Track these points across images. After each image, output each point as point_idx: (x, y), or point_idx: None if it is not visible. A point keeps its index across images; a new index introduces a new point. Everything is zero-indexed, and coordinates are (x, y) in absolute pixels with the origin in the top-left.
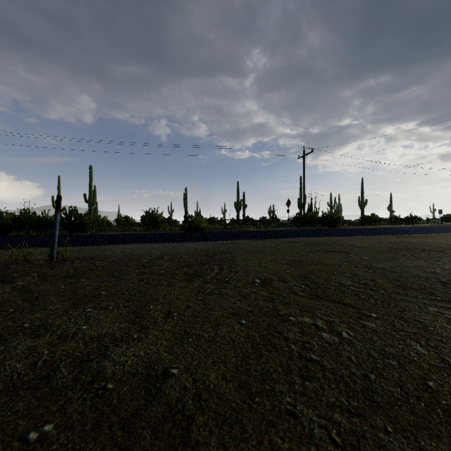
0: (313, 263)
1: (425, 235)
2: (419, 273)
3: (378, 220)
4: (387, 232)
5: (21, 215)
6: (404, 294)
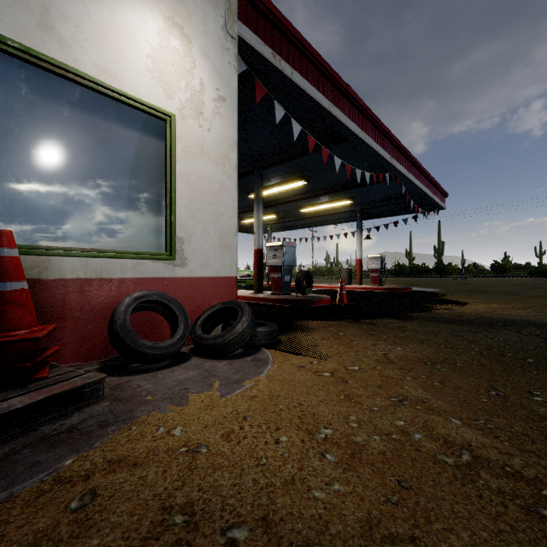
0: None
1: None
2: None
3: None
4: None
5: (413, 266)
6: None
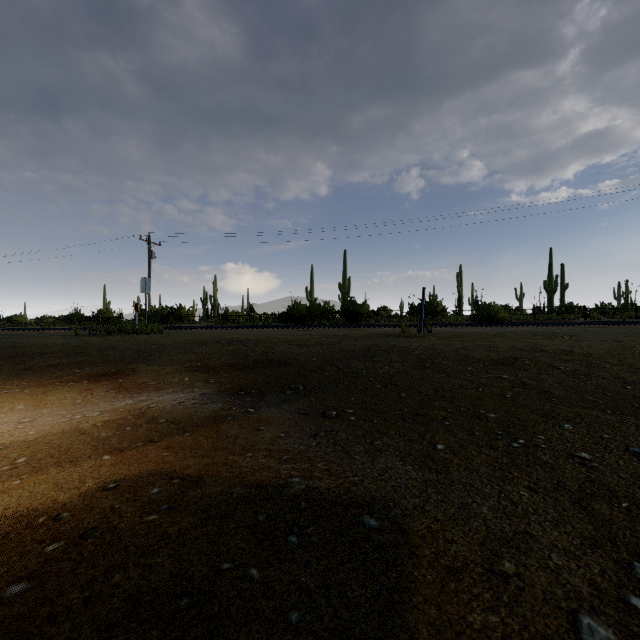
0: None
1: None
2: None
3: None
4: None
5: (311, 306)
6: None
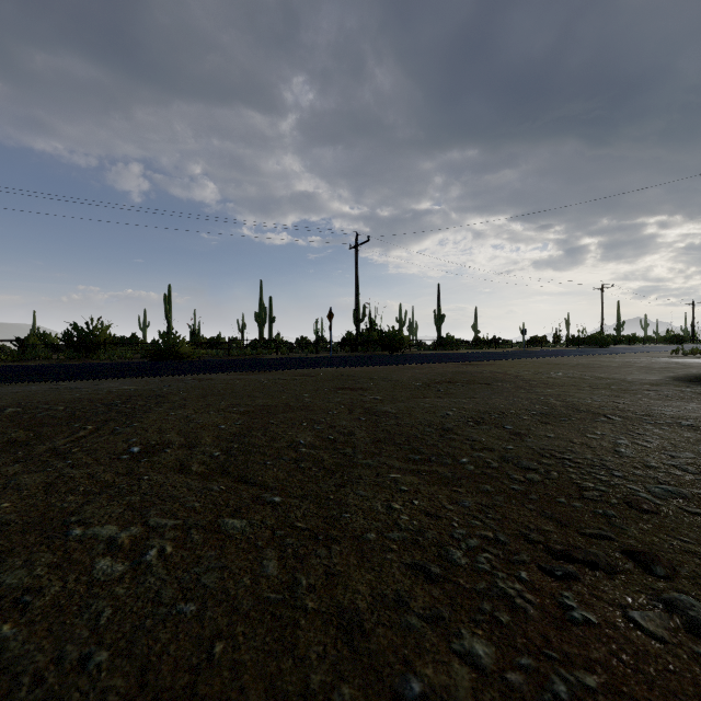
0: (291, 410)
1: (492, 363)
2: (425, 418)
3: (454, 343)
4: (450, 359)
5: None
6: (377, 453)
